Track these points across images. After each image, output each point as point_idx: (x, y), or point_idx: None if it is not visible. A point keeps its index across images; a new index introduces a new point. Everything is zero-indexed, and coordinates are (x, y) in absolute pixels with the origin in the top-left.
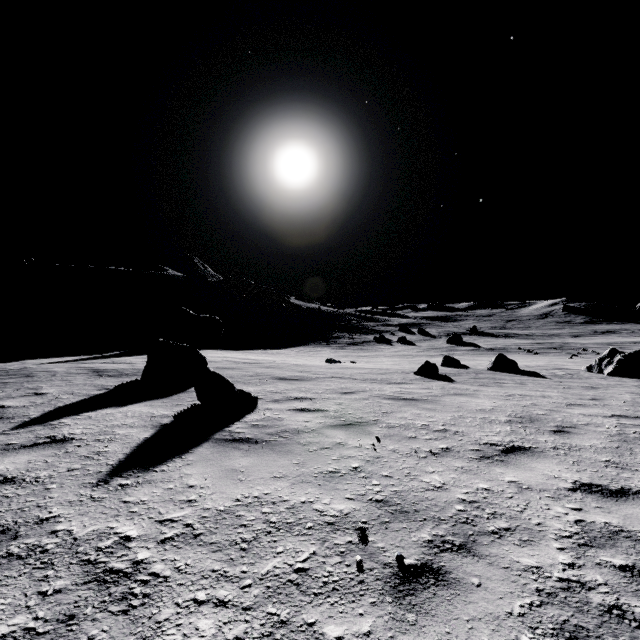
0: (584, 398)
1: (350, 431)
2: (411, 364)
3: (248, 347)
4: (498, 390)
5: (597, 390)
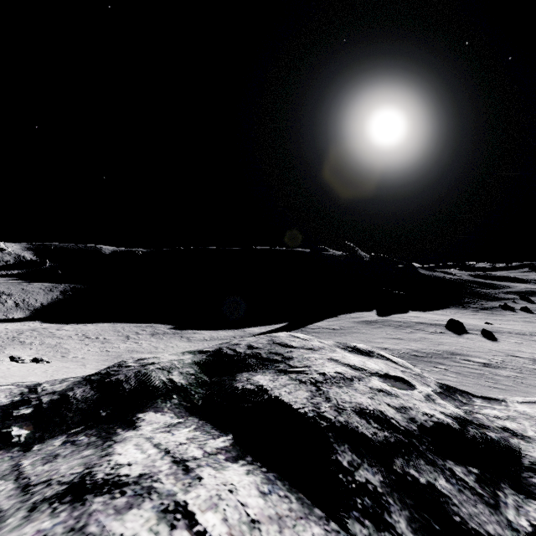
0: None
1: (522, 342)
2: (533, 328)
3: (418, 308)
4: None
5: None
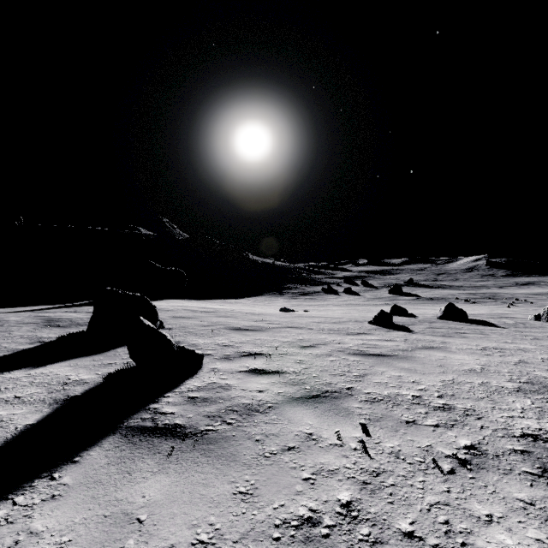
0: None
1: (320, 409)
2: (360, 313)
3: (209, 297)
4: (466, 342)
5: None
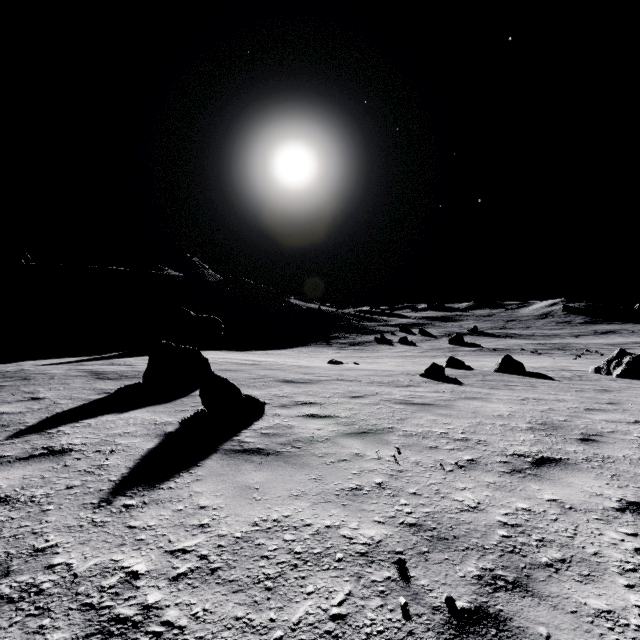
0: (600, 402)
1: (366, 440)
2: (414, 365)
3: (248, 348)
4: (510, 393)
5: (611, 393)
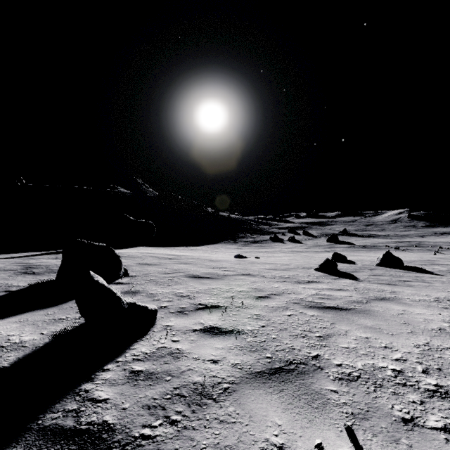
0: None
1: (288, 395)
2: (304, 259)
3: (174, 244)
4: (415, 291)
5: None
